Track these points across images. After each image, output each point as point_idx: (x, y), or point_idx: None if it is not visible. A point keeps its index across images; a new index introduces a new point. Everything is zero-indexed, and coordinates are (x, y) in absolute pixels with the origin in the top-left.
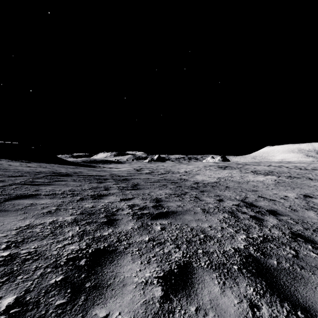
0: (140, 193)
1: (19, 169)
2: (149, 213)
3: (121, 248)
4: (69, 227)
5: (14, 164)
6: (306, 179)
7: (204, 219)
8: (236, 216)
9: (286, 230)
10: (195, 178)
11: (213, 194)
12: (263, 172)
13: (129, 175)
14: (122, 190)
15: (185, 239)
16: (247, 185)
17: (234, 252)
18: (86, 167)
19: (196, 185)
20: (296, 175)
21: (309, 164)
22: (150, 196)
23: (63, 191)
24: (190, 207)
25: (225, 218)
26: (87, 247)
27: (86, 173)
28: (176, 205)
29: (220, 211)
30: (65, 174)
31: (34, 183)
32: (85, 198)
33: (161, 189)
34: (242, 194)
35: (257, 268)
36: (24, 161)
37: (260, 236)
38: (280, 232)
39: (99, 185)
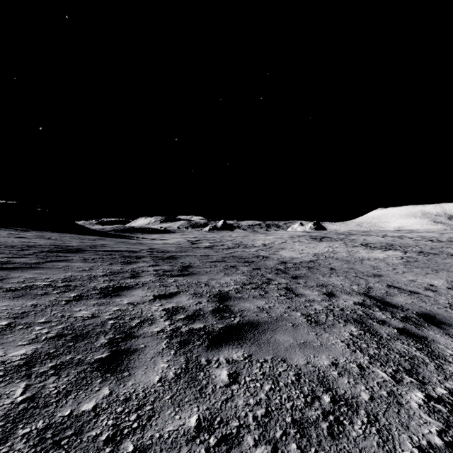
0: (193, 281)
1: None
2: (205, 330)
3: None
4: None
5: None
6: (447, 255)
7: (317, 343)
8: (374, 332)
9: None
10: (279, 255)
11: (314, 282)
12: (378, 245)
13: (179, 250)
14: (163, 276)
15: (290, 415)
16: (362, 266)
17: None
18: (115, 238)
19: (283, 265)
20: (429, 249)
21: (441, 233)
22: (209, 287)
23: (51, 281)
24: (282, 312)
25: (355, 337)
26: None
27: (111, 247)
28: (255, 308)
29: (339, 320)
30: (75, 248)
31: (6, 266)
32: (86, 295)
33: (228, 273)
34: (360, 282)
35: None
36: (19, 229)
37: (452, 391)
38: None
39: (123, 268)
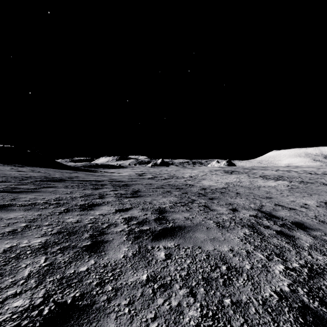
0: (141, 201)
1: (6, 174)
2: (150, 230)
3: (101, 301)
4: (30, 259)
5: (4, 168)
6: (320, 184)
7: (222, 238)
8: (260, 233)
9: None
10: (201, 183)
11: (224, 202)
12: (272, 176)
13: (130, 180)
14: (120, 197)
15: (201, 275)
16: (259, 191)
17: (280, 301)
18: (85, 172)
19: (203, 191)
20: (308, 180)
21: (318, 168)
22: (152, 205)
23: (46, 200)
24: (201, 220)
25: (247, 235)
26: (44, 302)
27: (82, 178)
28: (183, 218)
29: (238, 226)
30: (58, 179)
31: (15, 190)
32: (71, 209)
33: (164, 196)
34: (256, 202)
35: None
36: (17, 165)
37: (302, 265)
38: (326, 258)
39: (93, 192)
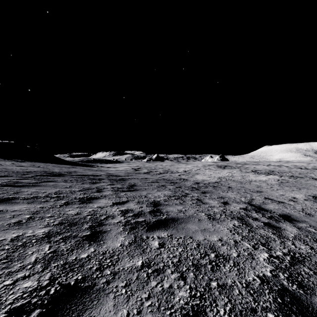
0: (137, 194)
1: (7, 169)
2: (145, 222)
3: (101, 283)
4: (35, 247)
5: (5, 163)
6: (309, 178)
7: (212, 229)
8: (248, 224)
9: (313, 244)
10: (194, 178)
11: (216, 196)
12: (263, 171)
13: (126, 174)
14: (117, 191)
15: (191, 262)
16: (250, 185)
17: (261, 284)
18: (83, 167)
19: (197, 185)
20: (298, 174)
21: (308, 163)
22: (147, 198)
23: (47, 194)
24: (193, 213)
25: (236, 227)
26: (50, 283)
27: (81, 172)
28: (176, 210)
29: (228, 218)
30: (58, 173)
31: (17, 184)
32: (71, 202)
33: (159, 190)
34: (247, 195)
35: (303, 316)
36: (17, 160)
37: (286, 253)
38: (308, 247)
39: (91, 186)
